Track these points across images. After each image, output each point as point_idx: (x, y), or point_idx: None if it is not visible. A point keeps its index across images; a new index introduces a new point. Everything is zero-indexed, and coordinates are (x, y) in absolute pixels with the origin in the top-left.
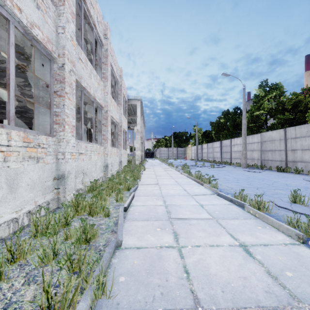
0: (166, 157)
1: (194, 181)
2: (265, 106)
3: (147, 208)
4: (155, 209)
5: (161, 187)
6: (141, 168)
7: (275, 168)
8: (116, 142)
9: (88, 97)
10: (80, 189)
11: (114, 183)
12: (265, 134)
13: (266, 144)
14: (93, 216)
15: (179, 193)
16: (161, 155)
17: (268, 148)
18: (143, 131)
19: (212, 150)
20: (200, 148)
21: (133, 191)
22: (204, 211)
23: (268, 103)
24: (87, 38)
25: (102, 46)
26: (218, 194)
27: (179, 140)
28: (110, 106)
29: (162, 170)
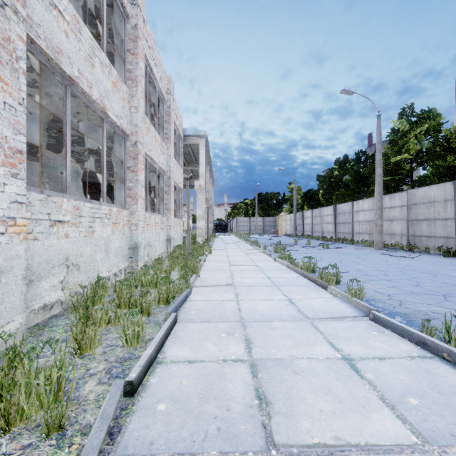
0: (247, 231)
1: (304, 278)
2: (409, 148)
3: (201, 373)
4: (221, 381)
5: (238, 294)
6: (204, 250)
7: (437, 250)
8: (160, 205)
9: (88, 105)
10: (55, 303)
11: (144, 284)
12: (415, 192)
13: (418, 208)
14: (10, 428)
15: (280, 310)
16: (239, 228)
17: (421, 215)
18: (211, 190)
19: (320, 220)
20: (300, 218)
21: (177, 306)
22: (371, 393)
23: (415, 142)
24: (97, 4)
25: (127, 20)
26: (374, 319)
27: (267, 205)
28: (146, 138)
29: (242, 254)
